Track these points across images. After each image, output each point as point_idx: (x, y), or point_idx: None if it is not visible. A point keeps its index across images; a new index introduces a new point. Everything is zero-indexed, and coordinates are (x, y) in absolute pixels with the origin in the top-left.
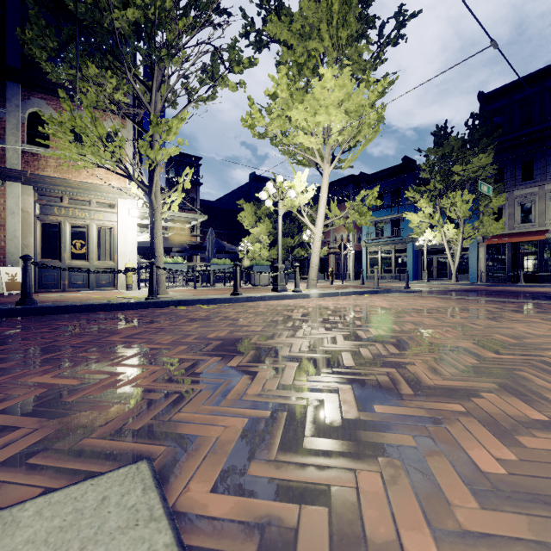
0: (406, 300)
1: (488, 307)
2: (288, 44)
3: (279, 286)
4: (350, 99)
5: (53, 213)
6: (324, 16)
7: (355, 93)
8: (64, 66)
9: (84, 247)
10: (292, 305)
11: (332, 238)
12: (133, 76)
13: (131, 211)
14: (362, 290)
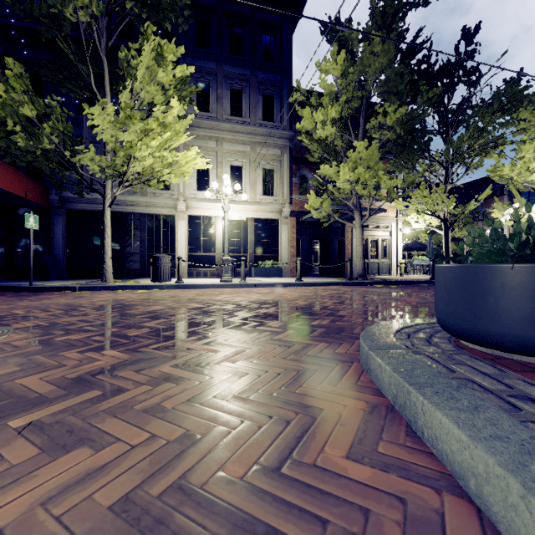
0: None
1: None
2: (527, 120)
3: None
4: None
5: (364, 234)
6: None
7: None
8: (408, 165)
9: (375, 251)
10: None
11: None
12: (436, 162)
13: (405, 230)
14: None
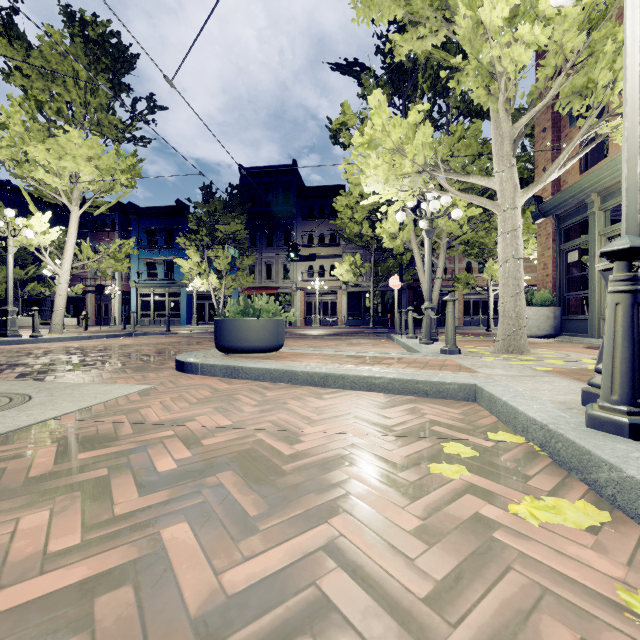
0: (153, 339)
1: (202, 340)
2: (24, 72)
3: (9, 331)
4: (101, 159)
5: None
6: (70, 74)
7: (106, 155)
8: None
9: None
10: (31, 347)
11: (91, 274)
12: None
13: None
14: (117, 333)
